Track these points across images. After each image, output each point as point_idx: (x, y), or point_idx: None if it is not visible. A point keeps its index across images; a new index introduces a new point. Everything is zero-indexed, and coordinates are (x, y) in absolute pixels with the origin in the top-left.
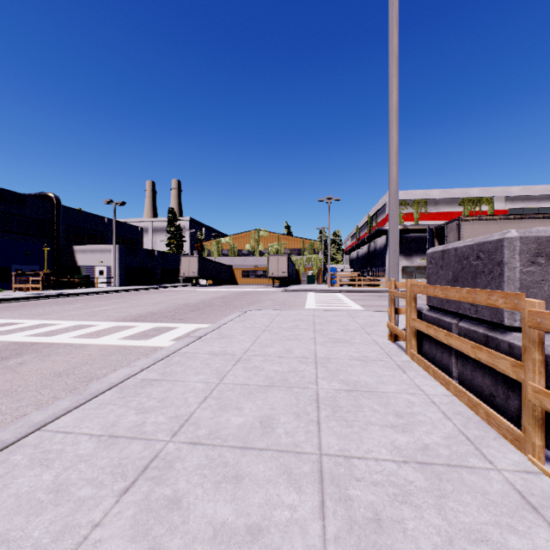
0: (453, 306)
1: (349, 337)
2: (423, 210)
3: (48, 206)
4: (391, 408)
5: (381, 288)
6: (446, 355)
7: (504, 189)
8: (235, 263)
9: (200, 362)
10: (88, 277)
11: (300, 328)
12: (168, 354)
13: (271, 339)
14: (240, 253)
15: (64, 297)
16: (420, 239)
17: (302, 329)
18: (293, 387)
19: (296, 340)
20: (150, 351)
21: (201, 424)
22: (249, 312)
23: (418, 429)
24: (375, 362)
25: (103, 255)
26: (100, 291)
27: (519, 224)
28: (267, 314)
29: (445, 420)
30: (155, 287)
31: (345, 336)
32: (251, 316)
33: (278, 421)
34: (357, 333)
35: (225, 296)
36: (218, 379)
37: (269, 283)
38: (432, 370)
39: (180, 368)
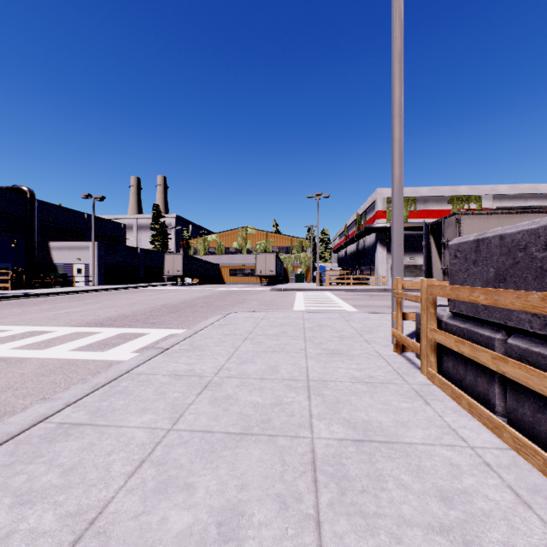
0: (496, 315)
1: (346, 347)
2: (412, 207)
3: (21, 200)
4: (429, 481)
5: (370, 286)
6: (483, 380)
7: (492, 187)
8: (222, 261)
9: (154, 389)
10: (65, 275)
11: (288, 335)
12: (114, 377)
13: (253, 352)
14: (227, 251)
15: (33, 298)
16: (409, 237)
17: (290, 337)
18: (277, 435)
19: (282, 353)
20: (103, 367)
21: (113, 535)
22: (231, 314)
23: (487, 535)
24: (384, 386)
25: (81, 253)
26: (75, 291)
27: (522, 219)
28: (251, 318)
29: (523, 509)
30: (136, 286)
31: (341, 346)
32: (233, 320)
33: (248, 521)
34: (355, 341)
35: (209, 295)
36: (171, 421)
37: (257, 281)
38: (467, 403)
39: (123, 400)
